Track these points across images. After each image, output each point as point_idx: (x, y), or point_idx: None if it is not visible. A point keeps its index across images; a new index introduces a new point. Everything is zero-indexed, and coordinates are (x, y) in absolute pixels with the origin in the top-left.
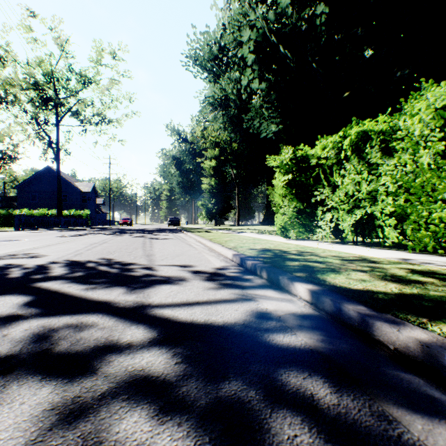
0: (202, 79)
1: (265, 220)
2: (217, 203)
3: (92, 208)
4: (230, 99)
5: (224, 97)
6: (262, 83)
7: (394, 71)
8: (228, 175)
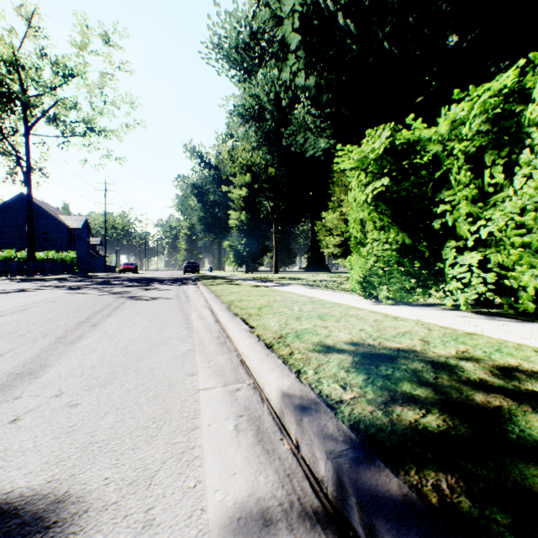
0: (228, 76)
1: (310, 266)
2: (248, 243)
3: (84, 250)
4: (265, 109)
5: (258, 106)
6: (310, 78)
7: (487, 65)
8: (263, 209)
